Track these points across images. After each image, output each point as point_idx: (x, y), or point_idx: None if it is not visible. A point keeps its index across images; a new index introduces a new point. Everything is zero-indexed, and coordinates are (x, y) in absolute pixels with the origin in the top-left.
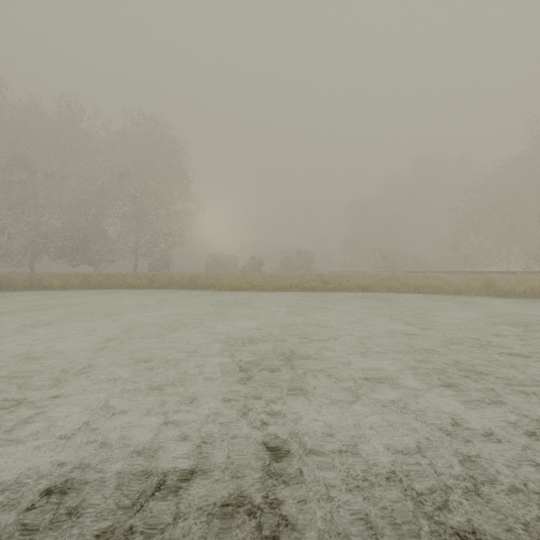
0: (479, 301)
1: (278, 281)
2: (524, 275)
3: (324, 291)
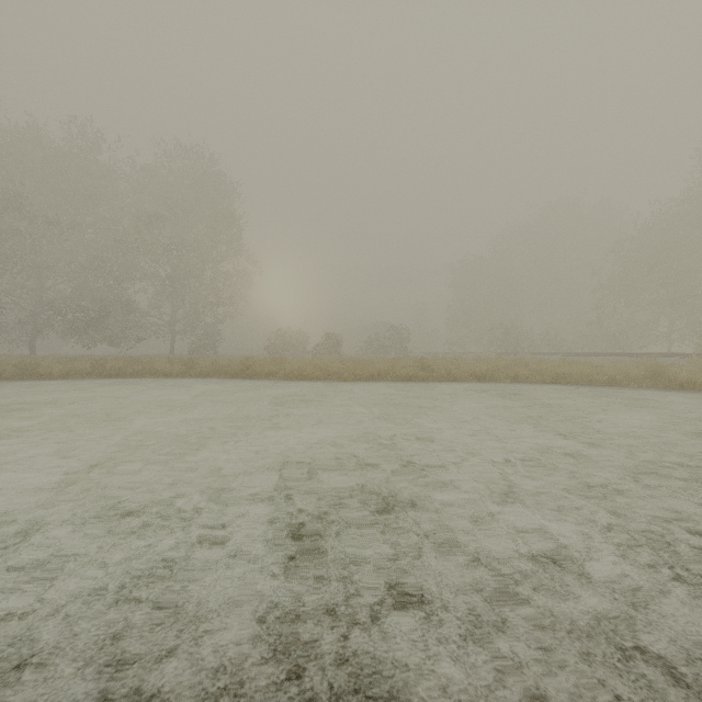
0: (648, 396)
1: (361, 367)
2: (700, 359)
3: (425, 381)
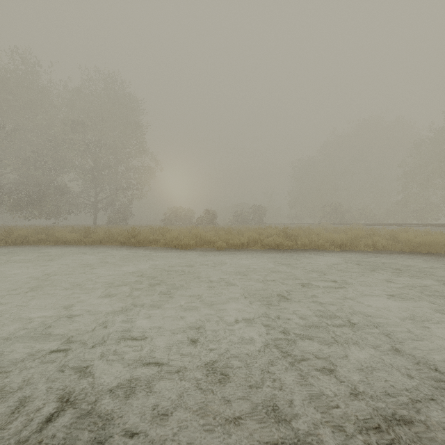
0: None
1: (232, 236)
2: None
3: (291, 249)
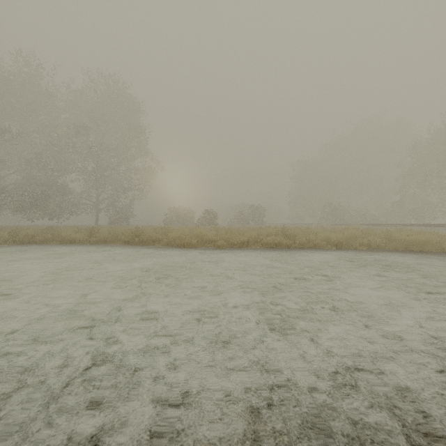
0: None
1: (233, 235)
2: None
3: (289, 248)
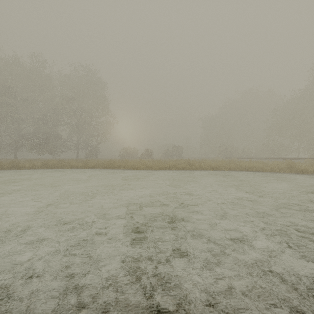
0: (287, 176)
1: (161, 164)
2: (311, 160)
3: (190, 170)
